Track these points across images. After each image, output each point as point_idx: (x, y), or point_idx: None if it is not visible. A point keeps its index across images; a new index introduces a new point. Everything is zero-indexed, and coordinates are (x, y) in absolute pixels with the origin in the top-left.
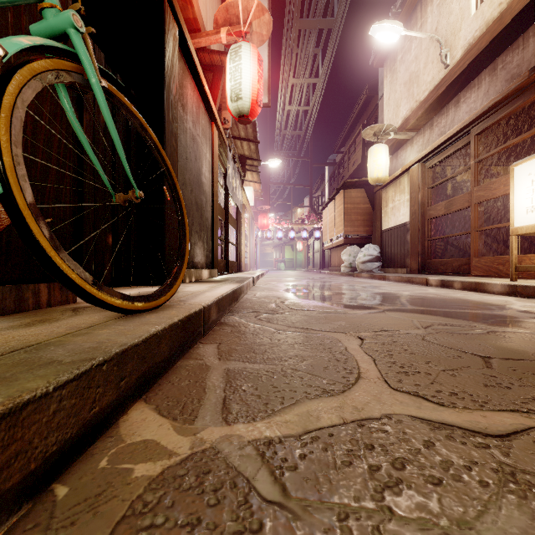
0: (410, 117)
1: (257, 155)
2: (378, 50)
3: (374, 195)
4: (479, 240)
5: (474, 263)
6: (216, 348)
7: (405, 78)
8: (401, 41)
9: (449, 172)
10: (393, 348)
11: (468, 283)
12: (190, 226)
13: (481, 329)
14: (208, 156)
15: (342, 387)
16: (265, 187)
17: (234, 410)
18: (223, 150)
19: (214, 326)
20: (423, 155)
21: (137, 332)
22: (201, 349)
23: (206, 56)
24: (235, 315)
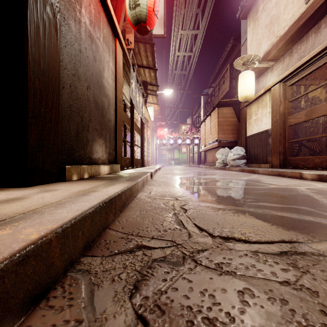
0: (272, 49)
1: (155, 82)
2: (244, 5)
3: (240, 111)
4: None
5: None
6: None
7: (266, 21)
8: None
9: (303, 90)
10: None
11: None
12: (85, 122)
13: None
14: (111, 66)
15: None
16: (162, 110)
17: None
18: (128, 69)
19: None
20: (285, 75)
21: None
22: None
23: None
24: (88, 274)
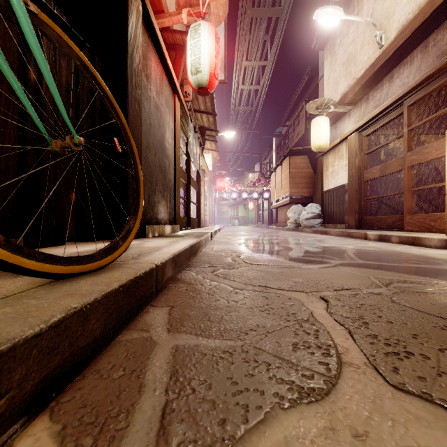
0: (348, 92)
1: (214, 127)
2: (319, 36)
3: (316, 161)
4: (412, 199)
5: (407, 220)
6: (167, 313)
7: (343, 59)
8: (340, 27)
9: (382, 140)
10: (364, 313)
11: (405, 238)
12: (153, 186)
13: (445, 288)
14: (171, 124)
15: (324, 383)
16: (222, 155)
17: (175, 436)
18: (185, 120)
19: (169, 283)
20: (360, 125)
21: (48, 311)
22: (150, 314)
23: (170, 36)
24: (192, 270)
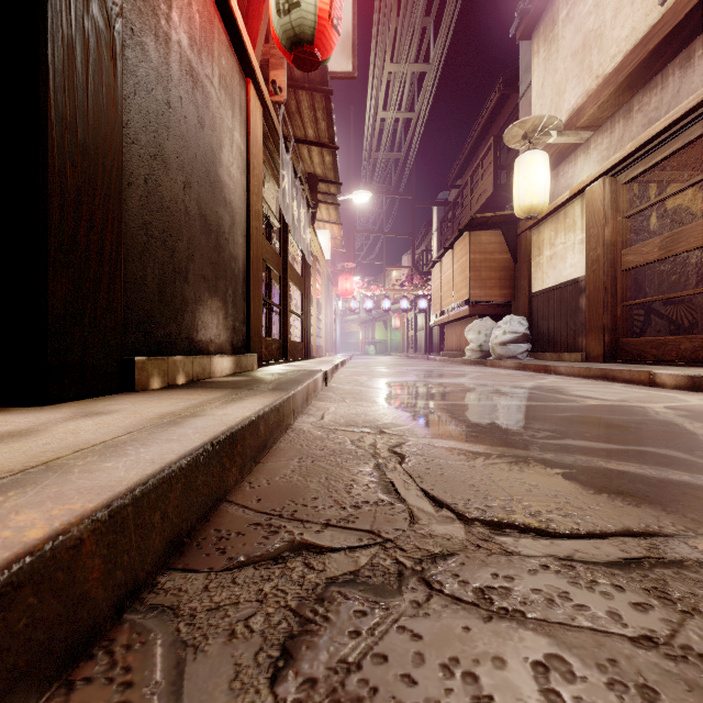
0: (586, 105)
1: (334, 175)
2: (525, 9)
3: (517, 239)
4: None
5: None
6: None
7: (573, 45)
8: None
9: (654, 193)
10: None
11: None
12: (181, 262)
13: None
14: (238, 139)
15: None
16: (348, 237)
17: None
18: (275, 147)
19: None
20: (617, 161)
21: None
22: None
23: None
24: (174, 617)
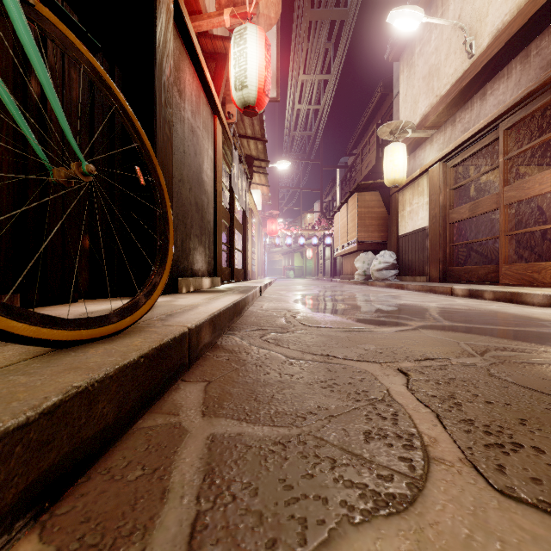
0: (430, 113)
1: (264, 156)
2: (394, 43)
3: (390, 198)
4: (509, 245)
5: (504, 271)
6: (202, 390)
7: (423, 71)
8: (420, 32)
9: (472, 172)
10: (455, 391)
11: (502, 293)
12: (188, 229)
13: None
14: (210, 153)
15: (407, 487)
16: (273, 191)
17: None
18: (228, 147)
19: (207, 351)
20: (445, 154)
21: (40, 392)
22: (181, 392)
23: (209, 42)
24: (236, 334)
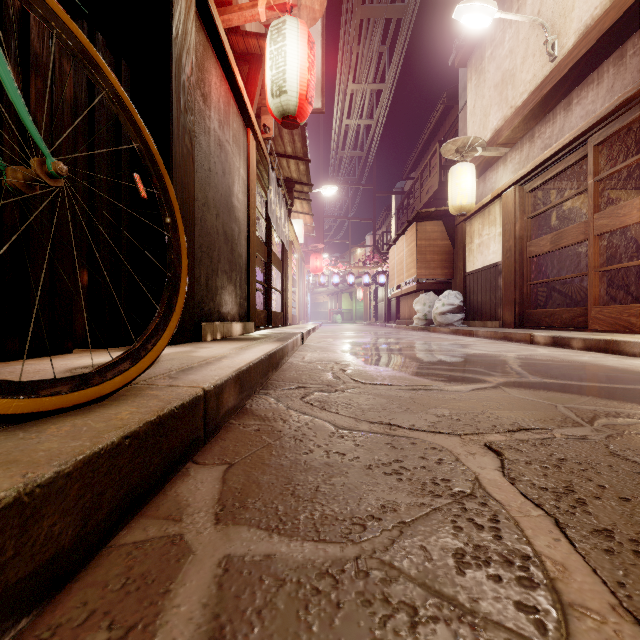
0: (503, 128)
1: (307, 179)
2: (460, 45)
3: (455, 229)
4: (600, 283)
5: (593, 314)
6: (218, 479)
7: (495, 78)
8: (491, 32)
9: (554, 198)
10: (571, 479)
11: (594, 341)
12: (215, 264)
13: None
14: (242, 173)
15: None
16: (318, 222)
17: None
18: (264, 167)
19: (231, 418)
20: (521, 175)
21: None
22: (189, 481)
23: (240, 40)
24: (270, 394)
